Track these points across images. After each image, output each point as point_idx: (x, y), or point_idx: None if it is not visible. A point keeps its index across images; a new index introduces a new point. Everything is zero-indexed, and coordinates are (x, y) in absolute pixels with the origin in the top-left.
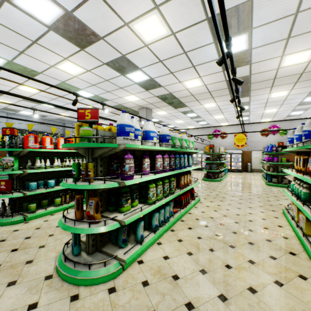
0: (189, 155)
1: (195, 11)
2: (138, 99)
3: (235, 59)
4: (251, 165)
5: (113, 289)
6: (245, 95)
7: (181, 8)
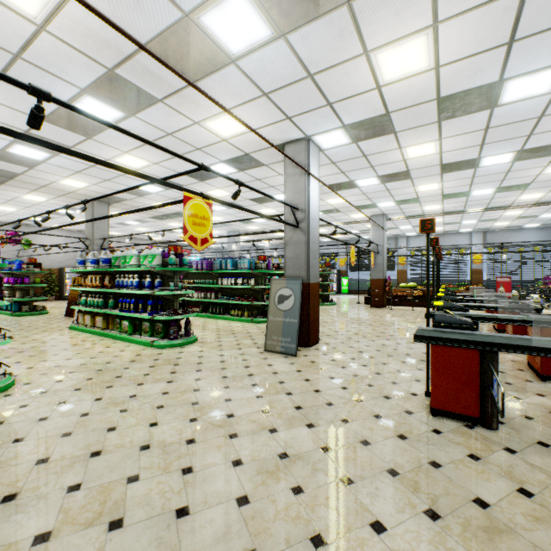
0: None
1: (21, 123)
2: None
3: (20, 159)
4: None
5: (28, 383)
6: None
7: (9, 114)
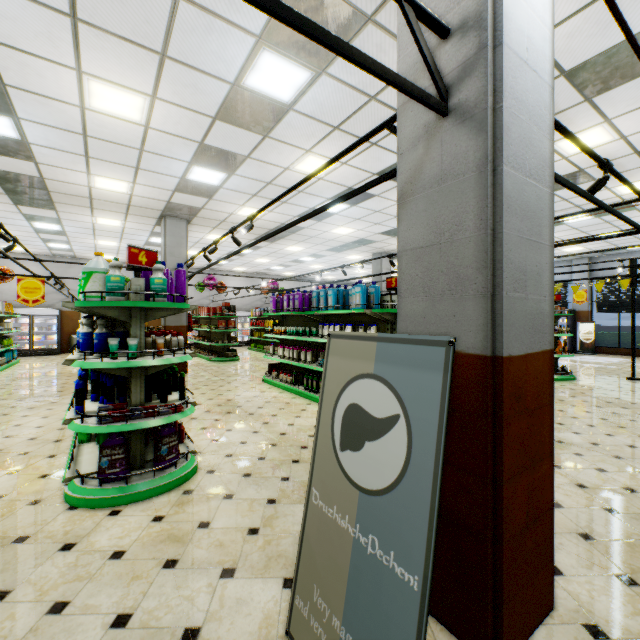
0: None
1: None
2: None
3: None
4: None
5: None
6: (46, 207)
7: None
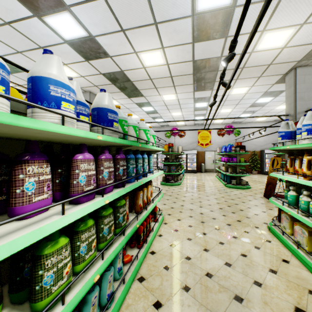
0: (149, 155)
1: None
2: (75, 76)
3: (211, 23)
4: (205, 165)
5: None
6: (208, 88)
7: None
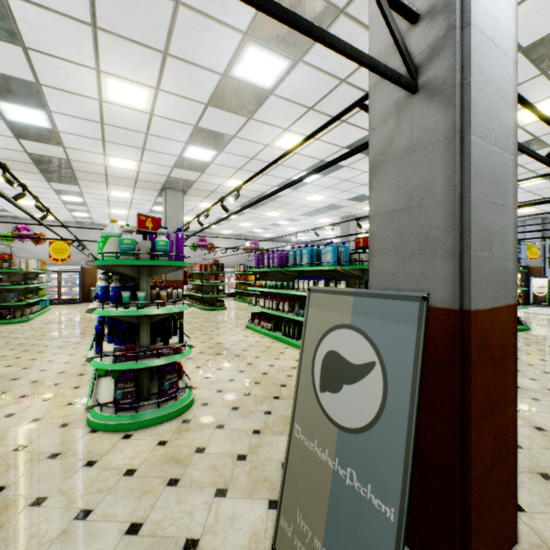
0: None
1: None
2: None
3: (36, 132)
4: None
5: None
6: (71, 183)
7: None
